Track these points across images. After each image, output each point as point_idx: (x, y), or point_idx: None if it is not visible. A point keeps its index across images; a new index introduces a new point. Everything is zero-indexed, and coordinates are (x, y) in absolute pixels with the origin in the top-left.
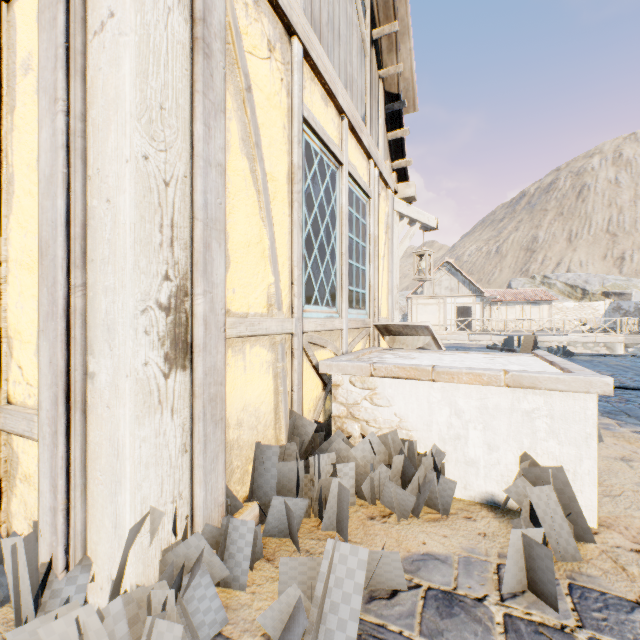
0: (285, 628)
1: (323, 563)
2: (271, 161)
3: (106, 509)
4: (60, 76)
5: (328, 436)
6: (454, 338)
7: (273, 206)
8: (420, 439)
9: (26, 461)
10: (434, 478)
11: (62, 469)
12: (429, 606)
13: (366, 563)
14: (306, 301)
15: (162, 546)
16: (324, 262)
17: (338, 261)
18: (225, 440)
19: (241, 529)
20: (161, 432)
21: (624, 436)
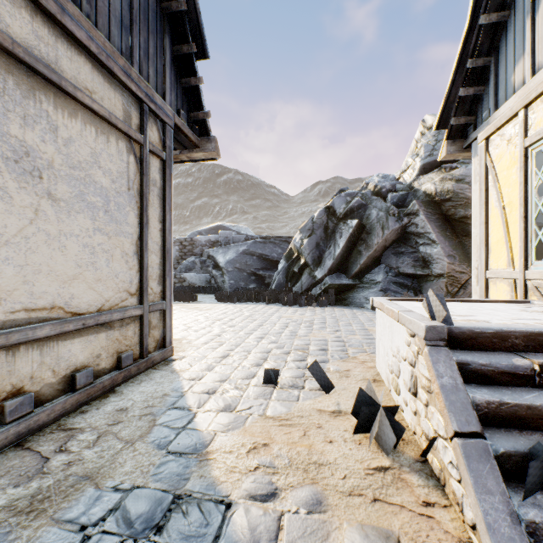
0: None
1: None
2: (509, 196)
3: None
4: None
5: None
6: None
7: (510, 216)
8: None
9: None
10: None
11: None
12: None
13: None
14: (536, 259)
15: None
16: None
17: None
18: None
19: None
20: None
21: (304, 467)
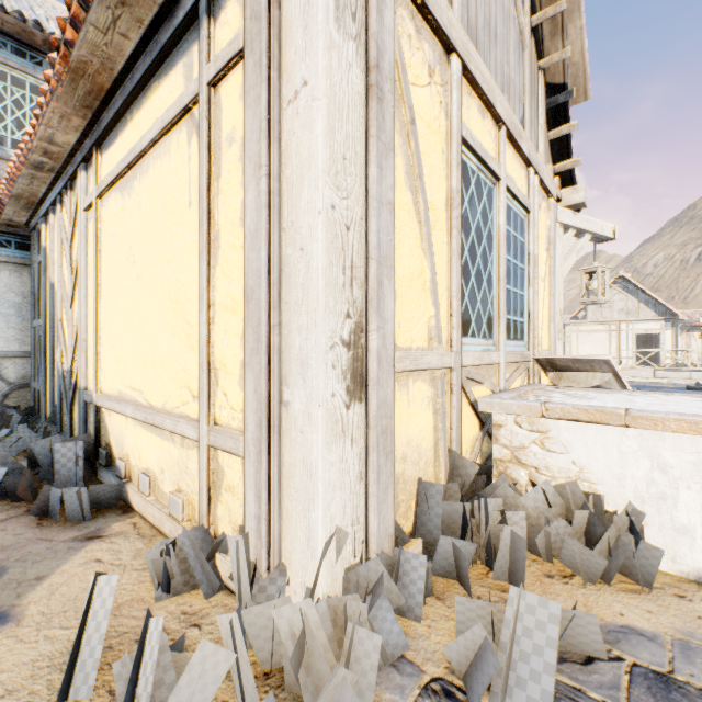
0: (471, 665)
1: (507, 609)
2: (431, 190)
3: (299, 523)
4: (264, 145)
5: (488, 480)
6: (632, 374)
7: (433, 236)
8: (607, 494)
9: (230, 474)
10: (631, 542)
11: (265, 483)
12: (637, 683)
13: (559, 618)
14: (463, 333)
15: (344, 564)
16: (480, 290)
17: (495, 287)
18: (394, 473)
19: (413, 562)
20: (343, 459)
21: None
